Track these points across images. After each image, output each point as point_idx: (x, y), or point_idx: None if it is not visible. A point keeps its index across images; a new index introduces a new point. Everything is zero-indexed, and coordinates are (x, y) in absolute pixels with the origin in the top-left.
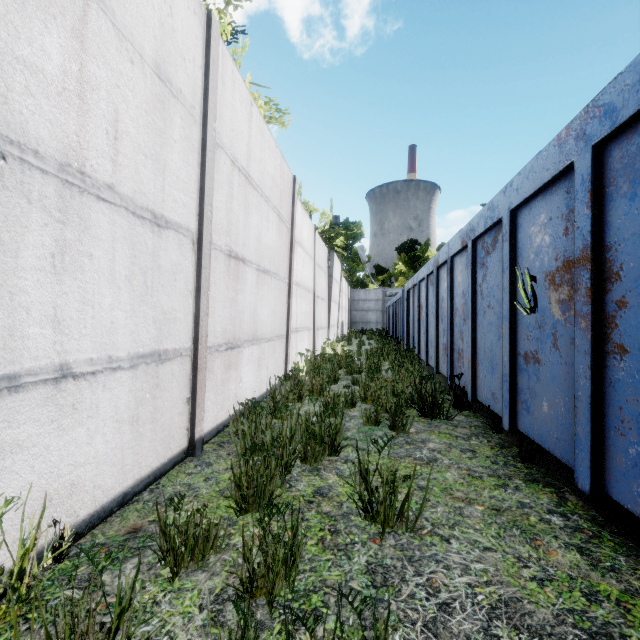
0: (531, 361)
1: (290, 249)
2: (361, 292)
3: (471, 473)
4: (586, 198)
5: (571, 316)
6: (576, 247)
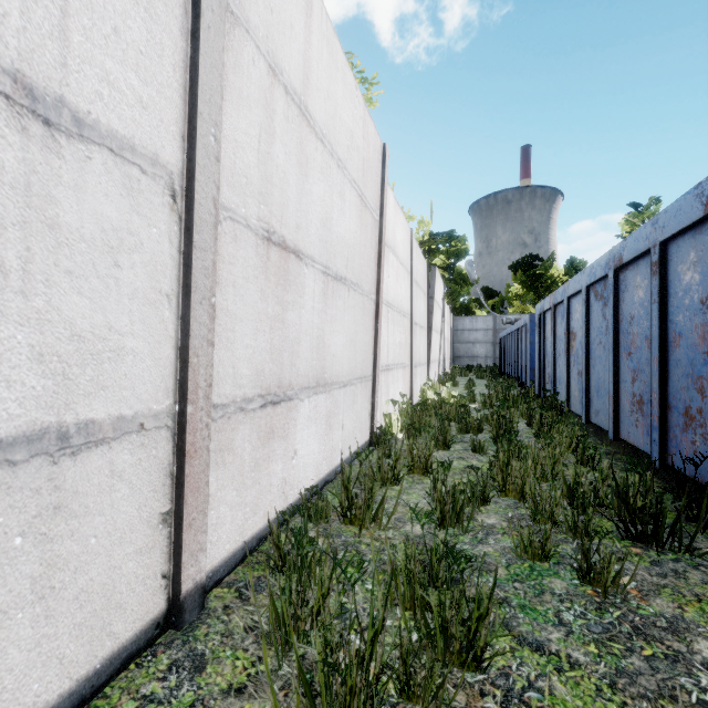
0: None
1: (378, 251)
2: (466, 320)
3: None
4: None
5: None
6: None
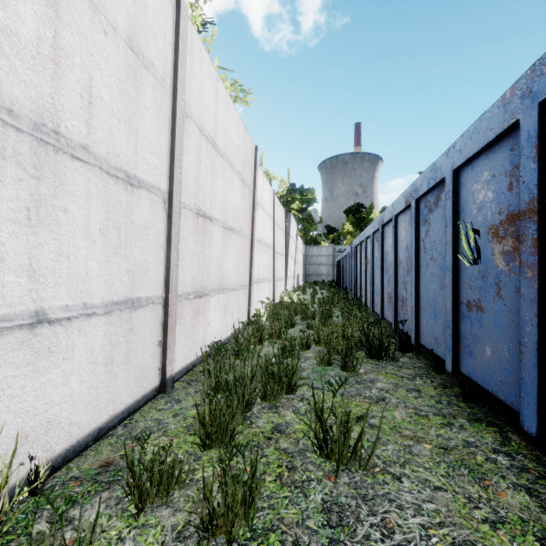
0: (474, 309)
1: (252, 210)
2: (314, 249)
3: (417, 412)
4: (532, 153)
5: (515, 266)
6: (522, 200)
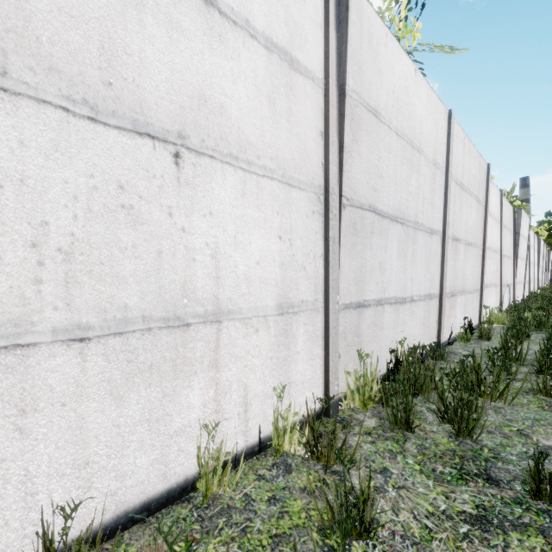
0: None
1: (545, 261)
2: None
3: None
4: None
5: None
6: None
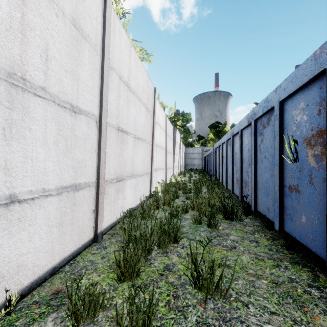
0: (293, 191)
1: (152, 126)
2: (190, 149)
3: (257, 256)
4: None
5: (323, 165)
6: None
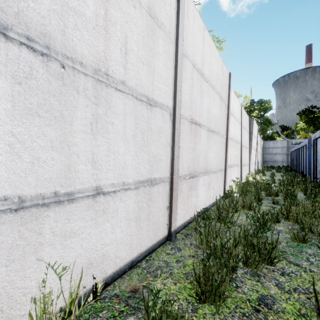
0: None
1: (227, 117)
2: (270, 143)
3: None
4: None
5: None
6: None
